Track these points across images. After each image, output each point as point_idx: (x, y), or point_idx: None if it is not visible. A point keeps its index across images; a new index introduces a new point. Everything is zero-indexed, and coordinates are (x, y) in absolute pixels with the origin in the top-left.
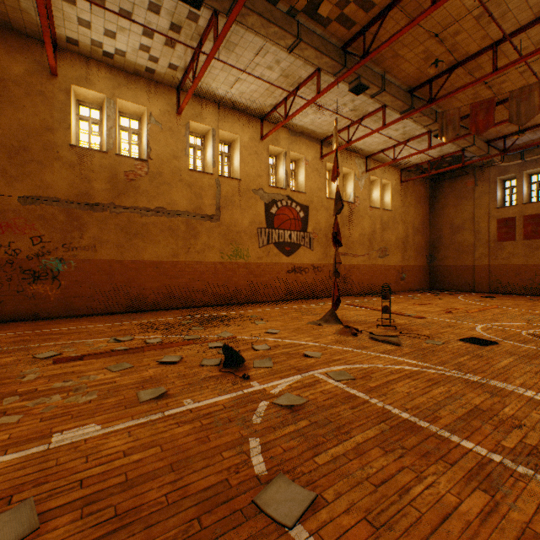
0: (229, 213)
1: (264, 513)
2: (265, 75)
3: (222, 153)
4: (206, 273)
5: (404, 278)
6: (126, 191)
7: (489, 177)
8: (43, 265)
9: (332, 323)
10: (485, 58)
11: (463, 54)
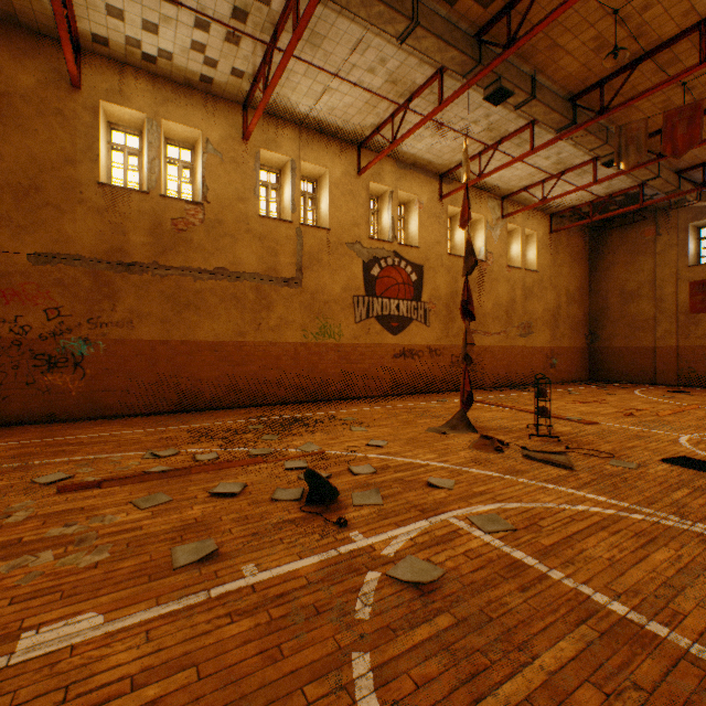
0: (314, 276)
1: None
2: (364, 81)
3: (304, 194)
4: (283, 358)
5: (555, 365)
6: (175, 245)
7: (678, 223)
8: (61, 347)
9: (463, 431)
10: (686, 45)
11: (653, 40)
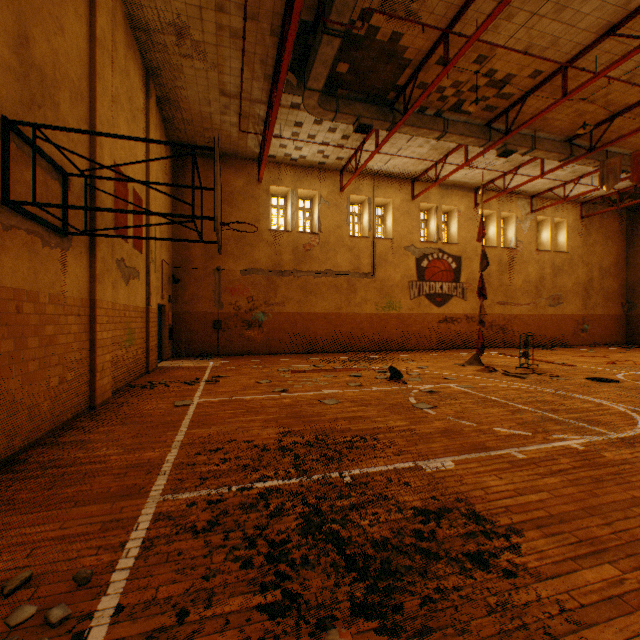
0: (382, 270)
1: (416, 407)
2: (416, 151)
3: (375, 216)
4: (363, 323)
5: (586, 330)
6: (304, 259)
7: None
8: (253, 317)
9: (475, 365)
10: None
11: (622, 105)
